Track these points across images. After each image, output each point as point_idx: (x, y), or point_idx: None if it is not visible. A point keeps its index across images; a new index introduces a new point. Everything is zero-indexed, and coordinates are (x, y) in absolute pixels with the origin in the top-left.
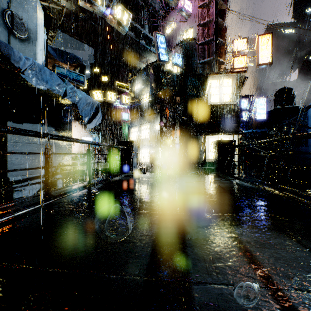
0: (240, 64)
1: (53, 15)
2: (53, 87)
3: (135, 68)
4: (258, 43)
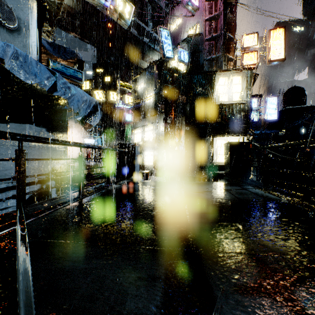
0: (250, 61)
1: (47, 5)
2: (40, 81)
3: (139, 67)
4: (269, 38)
